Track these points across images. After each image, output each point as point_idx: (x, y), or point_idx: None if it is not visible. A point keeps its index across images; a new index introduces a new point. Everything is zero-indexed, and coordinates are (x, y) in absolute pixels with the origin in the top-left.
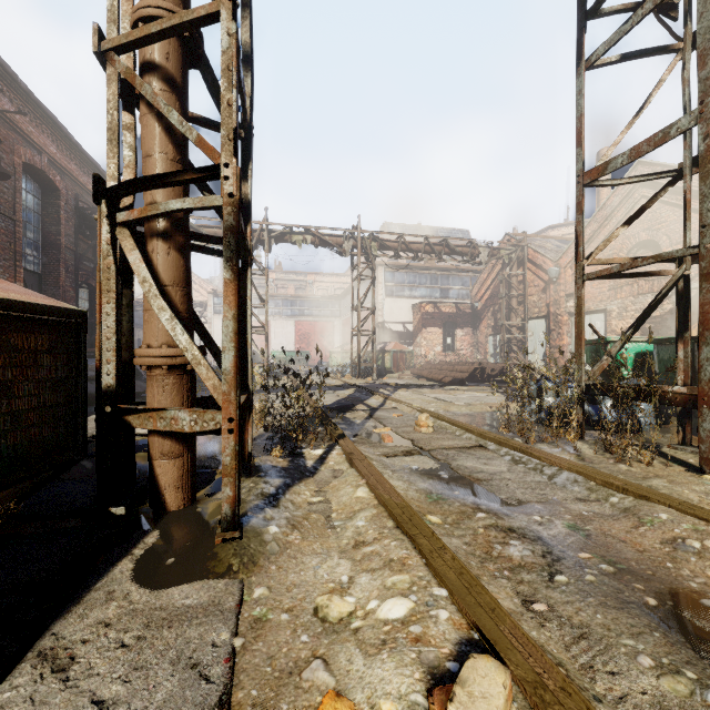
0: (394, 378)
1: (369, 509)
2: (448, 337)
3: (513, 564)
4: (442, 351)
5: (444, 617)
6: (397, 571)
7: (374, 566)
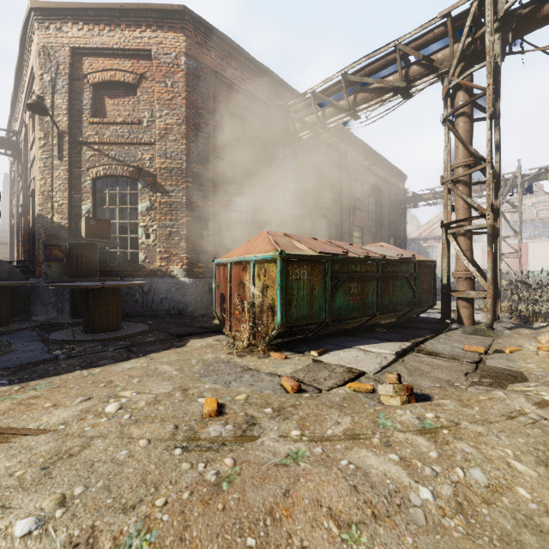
0: None
1: None
2: None
3: None
4: None
5: None
6: None
7: None
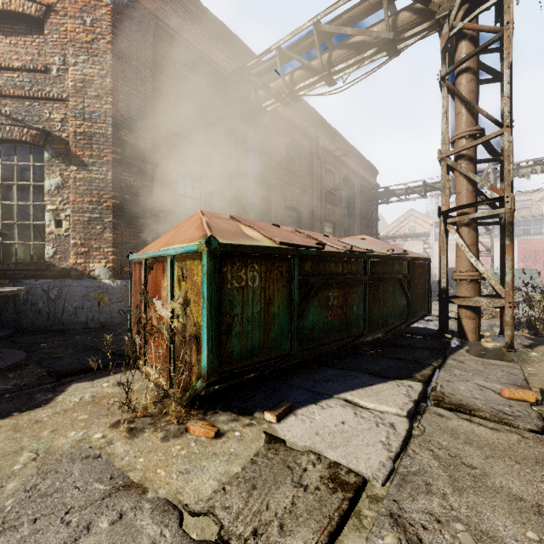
0: None
1: None
2: None
3: None
4: None
5: None
6: None
7: None
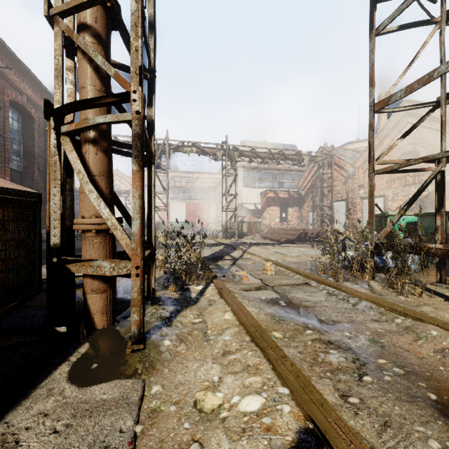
0: (249, 239)
1: (233, 328)
2: (283, 213)
3: (332, 367)
4: (279, 221)
5: (287, 410)
6: (253, 374)
7: (236, 369)
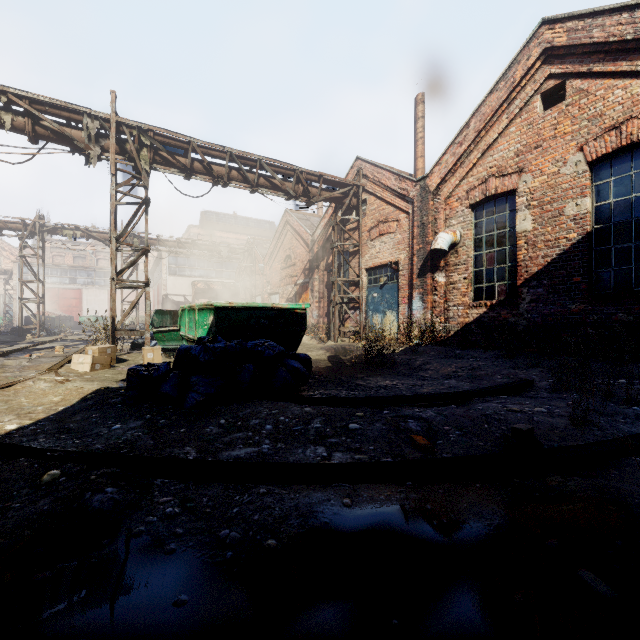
0: None
1: None
2: None
3: None
4: None
5: None
6: None
7: None
